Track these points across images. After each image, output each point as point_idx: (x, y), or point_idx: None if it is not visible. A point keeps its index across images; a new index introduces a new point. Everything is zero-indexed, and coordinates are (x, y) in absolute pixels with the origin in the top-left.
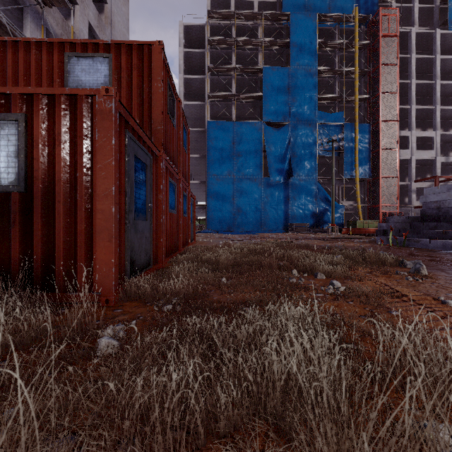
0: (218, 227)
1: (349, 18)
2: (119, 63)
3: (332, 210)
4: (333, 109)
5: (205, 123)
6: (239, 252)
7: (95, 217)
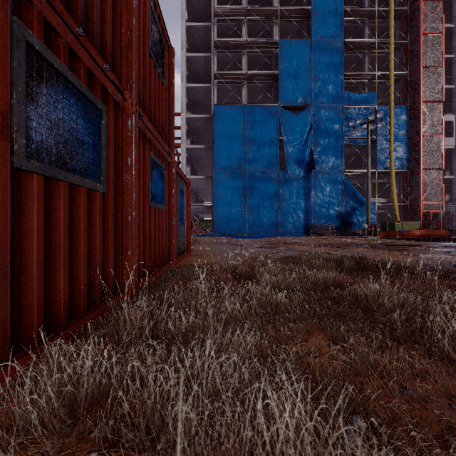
0: (226, 230)
1: None
2: None
3: (368, 208)
4: (361, 90)
5: (211, 108)
6: (284, 301)
7: None
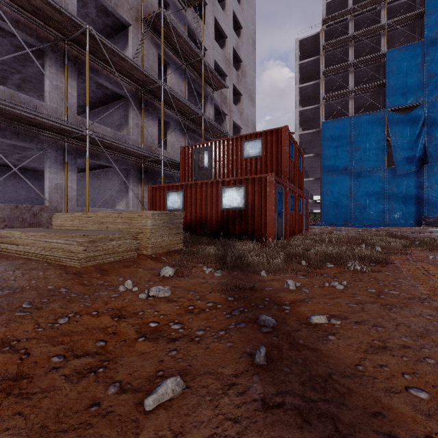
0: (333, 221)
1: None
2: (266, 141)
3: None
4: None
5: (320, 123)
6: (337, 237)
7: (267, 217)
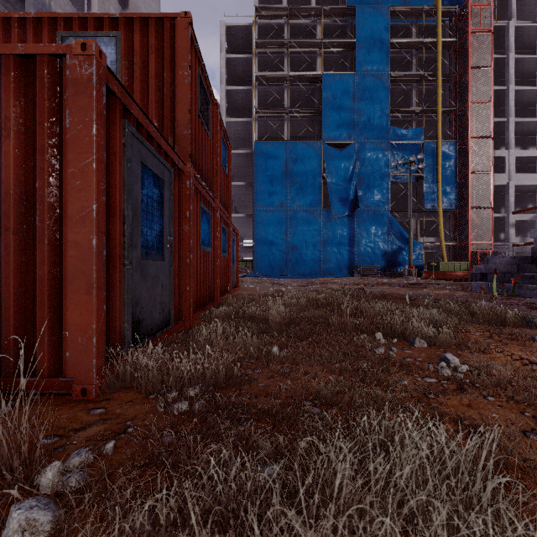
0: (268, 270)
1: (430, 11)
2: (131, 45)
3: (410, 248)
4: (410, 124)
5: (252, 143)
6: (295, 303)
7: (66, 255)
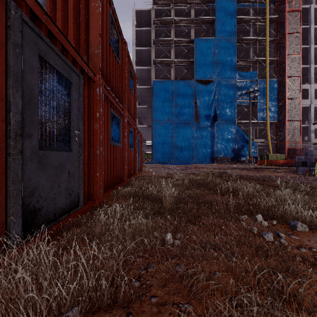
0: (161, 159)
1: None
2: None
3: (249, 146)
4: (248, 69)
5: (151, 82)
6: (180, 183)
7: None
